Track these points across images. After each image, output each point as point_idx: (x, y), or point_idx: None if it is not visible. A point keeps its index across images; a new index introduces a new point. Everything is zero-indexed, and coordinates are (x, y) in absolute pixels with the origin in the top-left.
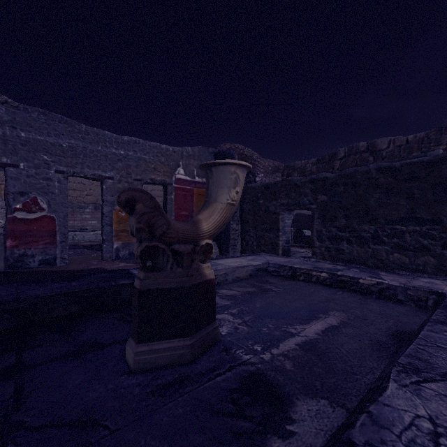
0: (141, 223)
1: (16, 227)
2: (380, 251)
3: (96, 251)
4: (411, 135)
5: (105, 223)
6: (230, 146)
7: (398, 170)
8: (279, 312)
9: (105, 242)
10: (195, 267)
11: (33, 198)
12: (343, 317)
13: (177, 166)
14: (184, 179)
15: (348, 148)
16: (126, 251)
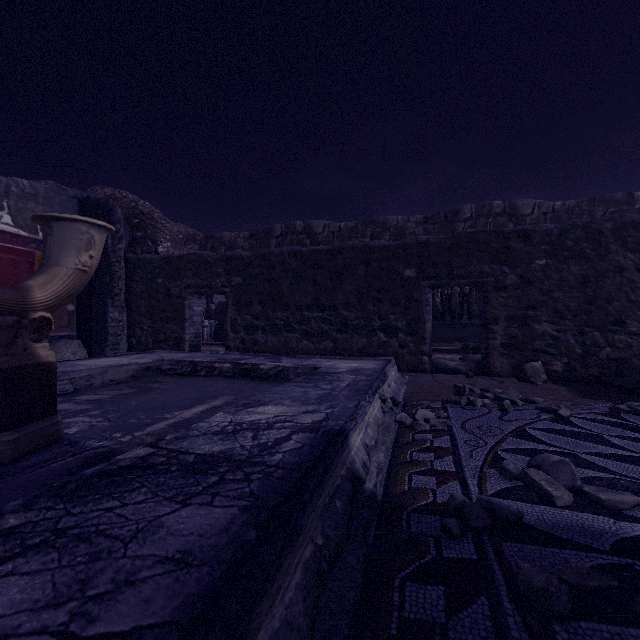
0: None
1: None
2: (292, 339)
3: None
4: (343, 223)
5: None
6: (112, 192)
7: (306, 255)
8: (159, 405)
9: None
10: (22, 345)
11: None
12: (231, 399)
13: None
14: (13, 232)
15: (285, 225)
16: None
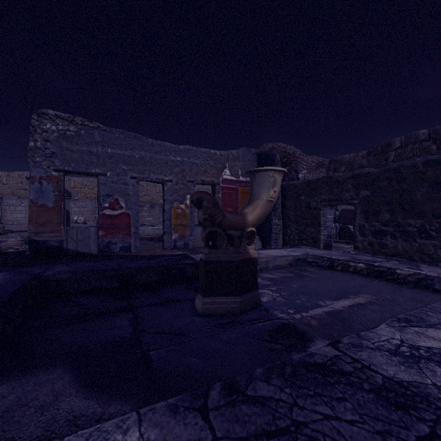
0: (206, 215)
1: (105, 221)
2: (428, 245)
3: (157, 242)
4: None
5: (166, 218)
6: (272, 145)
7: None
8: (312, 291)
9: (166, 234)
10: (243, 247)
11: (115, 198)
12: (372, 298)
13: (223, 168)
14: (230, 179)
15: (405, 137)
16: (181, 242)
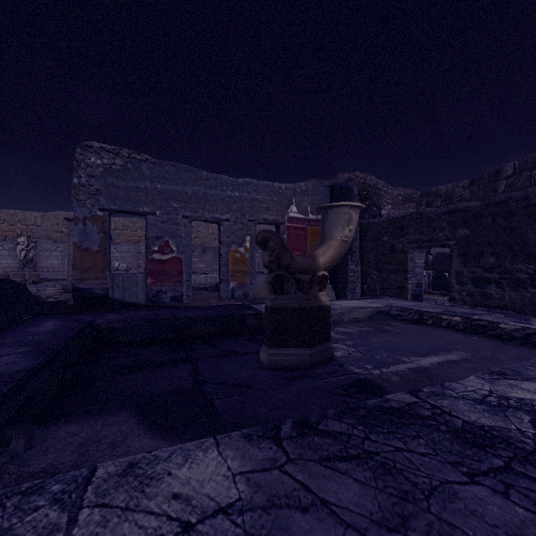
0: (272, 257)
1: (154, 267)
2: None
3: (211, 292)
4: None
5: (222, 263)
6: (348, 175)
7: None
8: (395, 347)
9: (222, 282)
10: (313, 293)
11: (166, 241)
12: (467, 356)
13: (289, 204)
14: (297, 217)
15: (520, 162)
16: (240, 292)
